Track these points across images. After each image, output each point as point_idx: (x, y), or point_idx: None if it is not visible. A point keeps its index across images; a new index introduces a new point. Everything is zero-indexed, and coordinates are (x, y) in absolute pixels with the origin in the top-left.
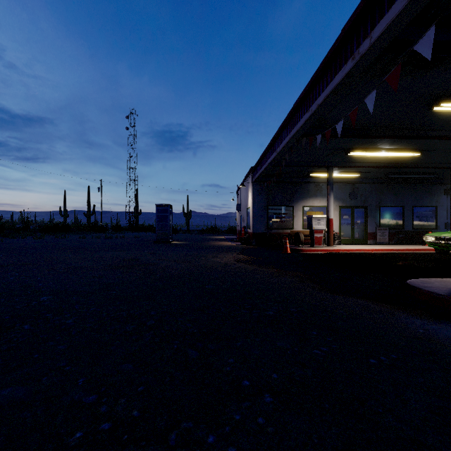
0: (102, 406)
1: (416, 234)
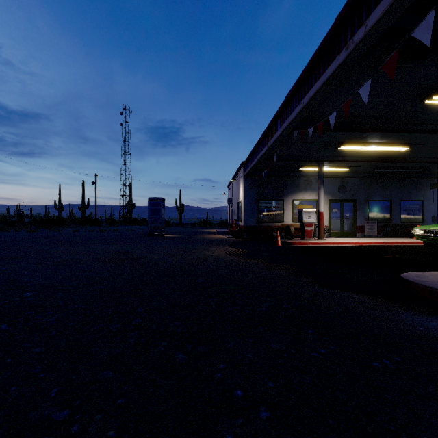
0: (74, 425)
1: (404, 227)
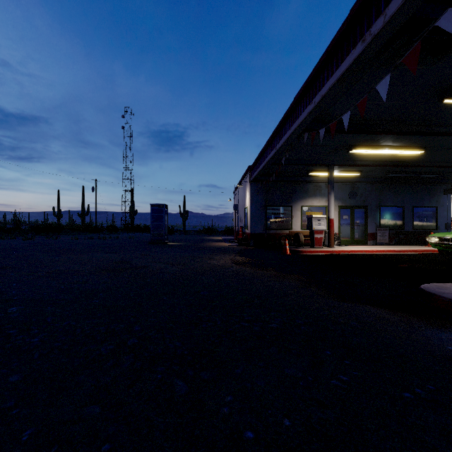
0: None
1: (417, 234)
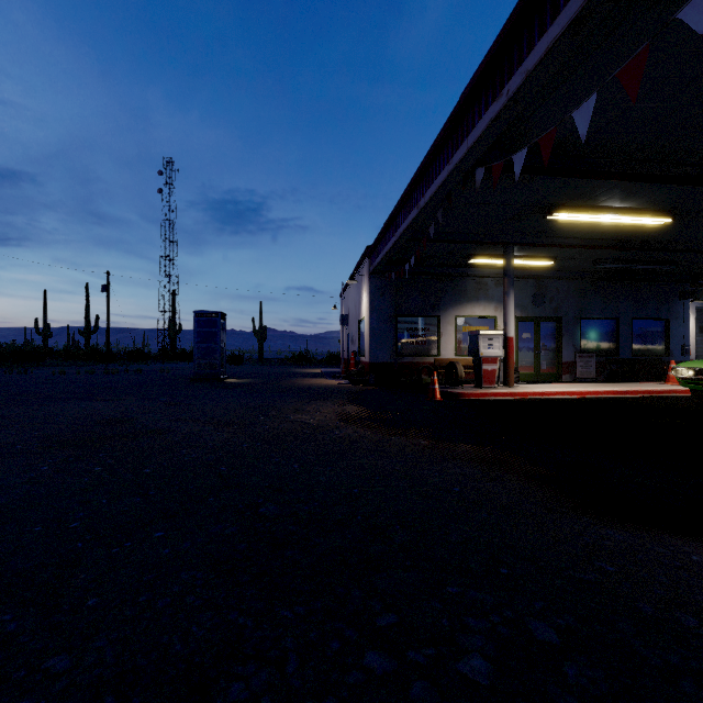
0: None
1: (638, 364)
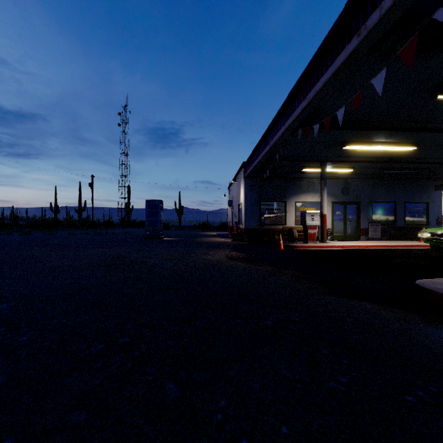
0: None
1: (408, 230)
